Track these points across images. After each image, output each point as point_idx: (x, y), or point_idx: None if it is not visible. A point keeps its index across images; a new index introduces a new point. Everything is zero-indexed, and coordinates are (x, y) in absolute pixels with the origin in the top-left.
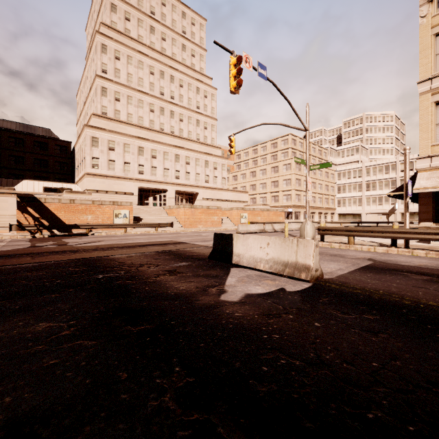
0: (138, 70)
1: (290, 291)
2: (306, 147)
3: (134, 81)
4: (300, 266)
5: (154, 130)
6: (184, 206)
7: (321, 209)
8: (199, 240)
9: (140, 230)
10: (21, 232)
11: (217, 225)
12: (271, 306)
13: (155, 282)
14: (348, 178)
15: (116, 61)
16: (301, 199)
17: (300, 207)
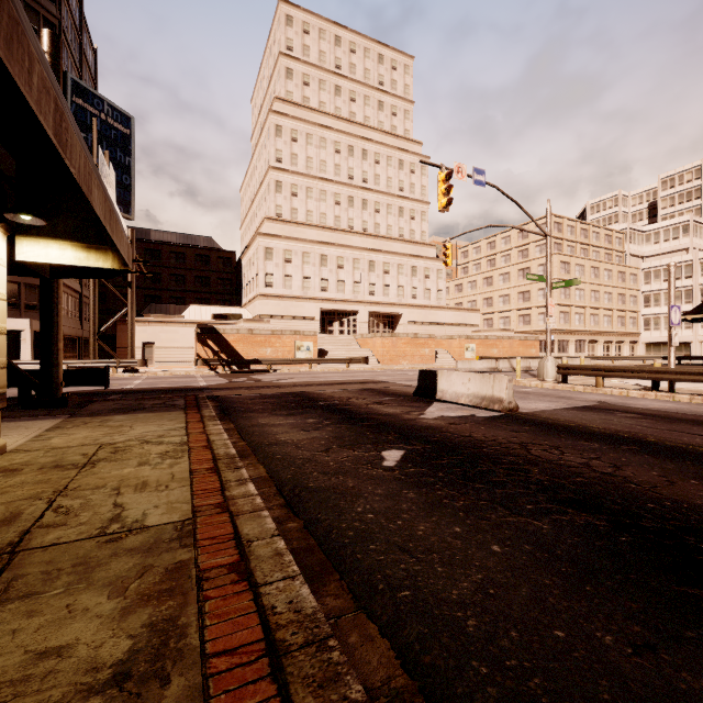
0: (320, 150)
1: (479, 416)
2: (547, 258)
3: (314, 166)
4: (495, 399)
5: (341, 230)
6: (383, 334)
7: (609, 335)
8: (403, 379)
9: (326, 366)
10: (202, 368)
11: (429, 361)
12: (457, 421)
13: (367, 407)
14: (664, 281)
15: (293, 144)
16: (570, 320)
17: (568, 333)
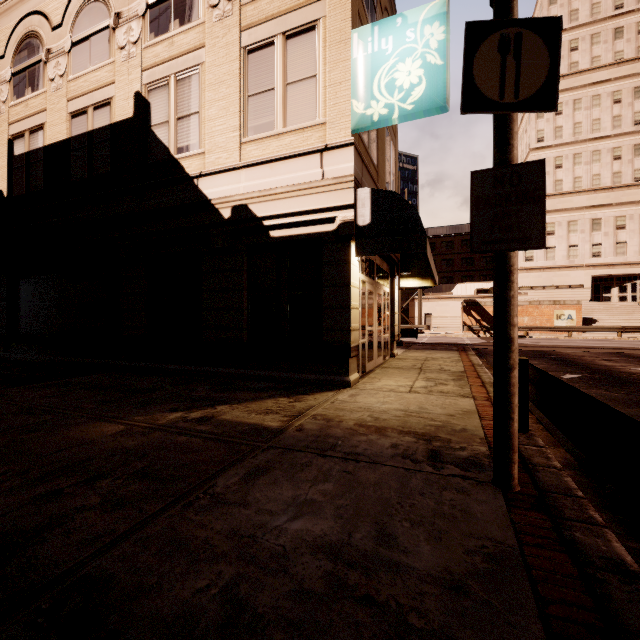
0: (591, 110)
1: None
2: None
3: (583, 130)
4: None
5: (621, 186)
6: None
7: None
8: None
9: (592, 335)
10: (466, 332)
11: None
12: None
13: (590, 361)
14: None
15: (557, 118)
16: None
17: None
